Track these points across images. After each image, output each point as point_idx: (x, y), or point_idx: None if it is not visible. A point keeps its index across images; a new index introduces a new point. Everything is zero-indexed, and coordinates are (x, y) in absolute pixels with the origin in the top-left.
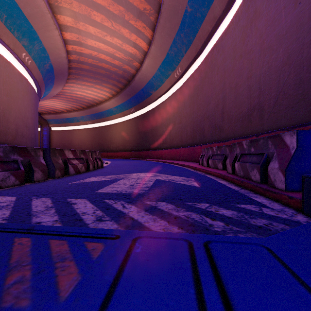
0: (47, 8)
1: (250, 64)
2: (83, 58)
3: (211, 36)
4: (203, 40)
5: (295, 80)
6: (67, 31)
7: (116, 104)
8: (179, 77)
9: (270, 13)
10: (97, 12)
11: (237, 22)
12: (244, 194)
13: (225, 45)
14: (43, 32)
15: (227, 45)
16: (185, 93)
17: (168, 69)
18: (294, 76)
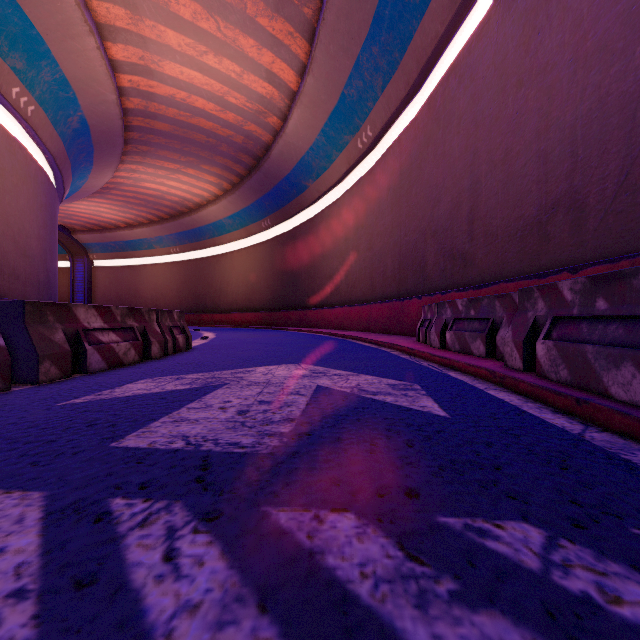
0: None
1: (545, 98)
2: (156, 105)
3: (442, 48)
4: (425, 58)
5: None
6: (117, 40)
7: (231, 211)
8: (367, 148)
9: None
10: None
11: (509, 3)
12: (617, 454)
13: (478, 63)
14: (60, 39)
15: (482, 64)
16: (382, 182)
17: (344, 131)
18: None
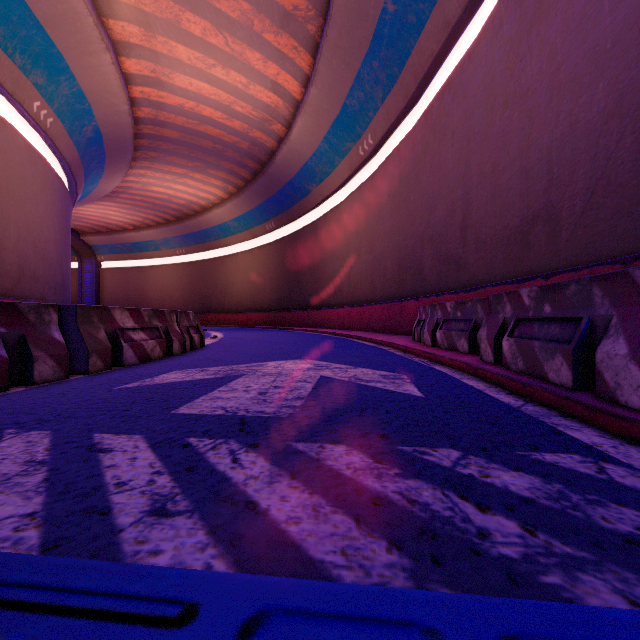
0: (86, 4)
1: (527, 120)
2: (165, 114)
3: (437, 65)
4: (422, 74)
5: (636, 151)
6: (131, 55)
7: (236, 214)
8: (368, 155)
9: (575, 4)
10: (195, 14)
11: (496, 30)
12: (537, 418)
13: (470, 82)
14: (78, 56)
15: (473, 83)
16: (382, 188)
17: (346, 139)
18: (633, 142)
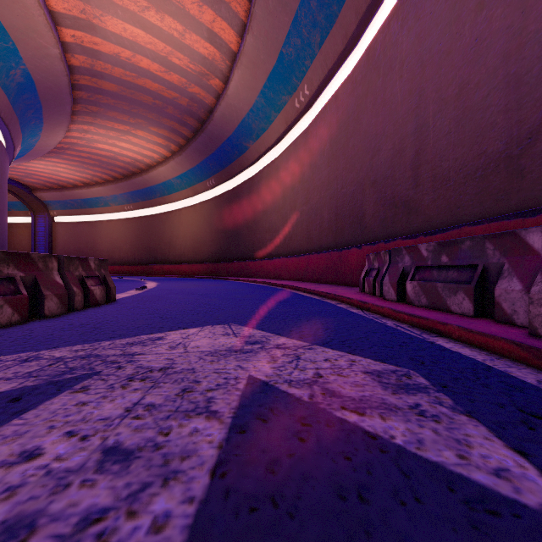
0: None
1: (518, 13)
2: (101, 64)
3: None
4: (364, 6)
5: None
6: None
7: (179, 171)
8: (304, 107)
9: None
10: None
11: None
12: None
13: None
14: None
15: None
16: (318, 138)
17: (282, 92)
18: None
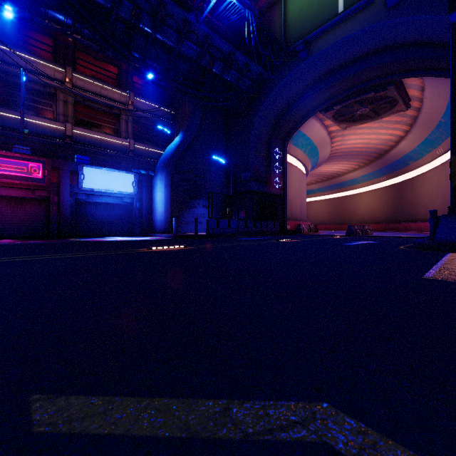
0: (330, 141)
1: None
2: (339, 150)
3: None
4: None
5: None
6: (335, 143)
7: (362, 174)
8: (441, 154)
9: None
10: (361, 129)
11: None
12: None
13: None
14: (322, 151)
15: None
16: (448, 170)
17: (429, 147)
18: None
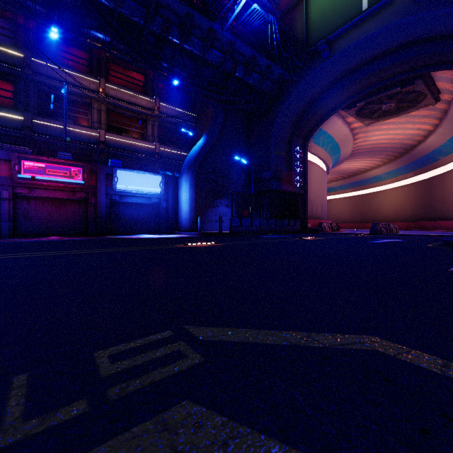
0: (352, 138)
1: None
2: (362, 147)
3: None
4: None
5: None
6: (358, 139)
7: (386, 170)
8: None
9: None
10: (386, 125)
11: None
12: None
13: None
14: (344, 148)
15: None
16: None
17: None
18: None
